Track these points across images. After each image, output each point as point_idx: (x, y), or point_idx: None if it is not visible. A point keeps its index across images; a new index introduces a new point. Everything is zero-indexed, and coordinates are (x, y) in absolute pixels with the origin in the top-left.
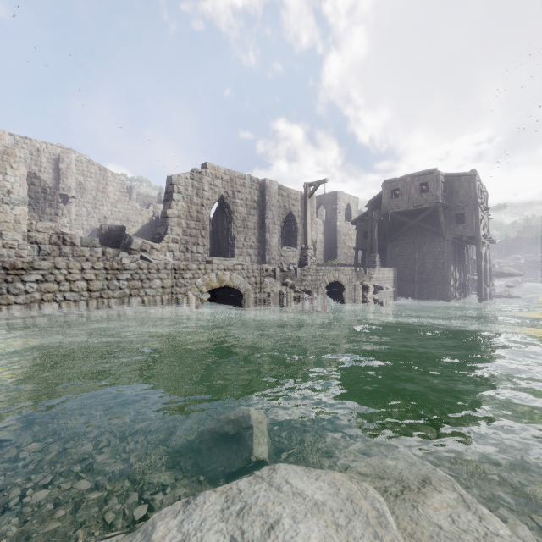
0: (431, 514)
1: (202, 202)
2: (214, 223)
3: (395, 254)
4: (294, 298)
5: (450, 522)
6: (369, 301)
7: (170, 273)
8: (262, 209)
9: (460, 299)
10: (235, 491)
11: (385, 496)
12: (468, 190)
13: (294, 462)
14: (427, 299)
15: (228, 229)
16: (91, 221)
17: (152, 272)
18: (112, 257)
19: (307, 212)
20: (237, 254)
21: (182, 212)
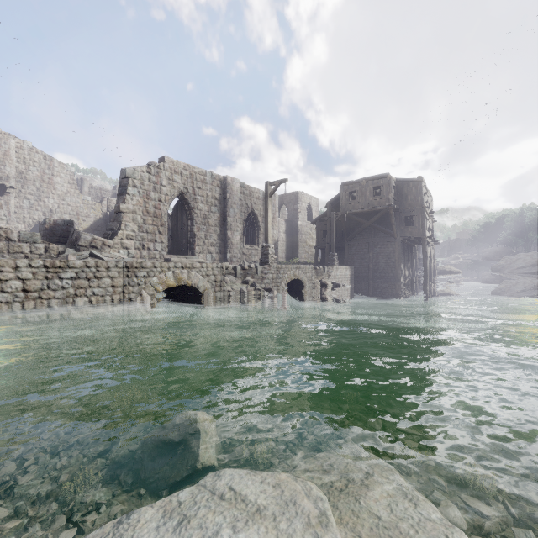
0: (372, 505)
1: (160, 198)
2: (173, 219)
3: (351, 253)
4: (254, 296)
5: (388, 511)
6: (327, 297)
7: (122, 272)
8: (224, 207)
9: (408, 295)
10: (174, 504)
11: (330, 492)
12: (416, 194)
13: (240, 467)
14: (380, 295)
15: (188, 225)
16: (34, 214)
17: (101, 270)
18: (56, 254)
19: (268, 210)
20: (197, 252)
21: (138, 207)
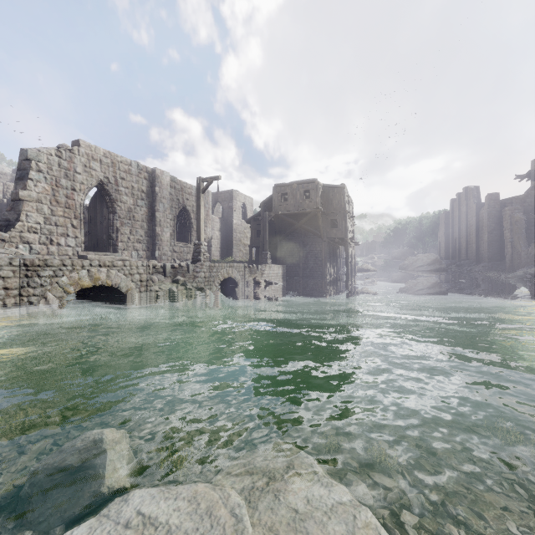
0: (290, 500)
1: (74, 186)
2: (91, 211)
3: (284, 252)
4: (185, 296)
5: (305, 503)
6: (260, 295)
7: (18, 271)
8: (152, 201)
9: (333, 291)
10: None
11: (251, 494)
12: (340, 200)
13: (152, 485)
14: (308, 292)
15: (109, 219)
16: None
17: None
18: None
19: (201, 207)
20: (121, 248)
21: (44, 195)
